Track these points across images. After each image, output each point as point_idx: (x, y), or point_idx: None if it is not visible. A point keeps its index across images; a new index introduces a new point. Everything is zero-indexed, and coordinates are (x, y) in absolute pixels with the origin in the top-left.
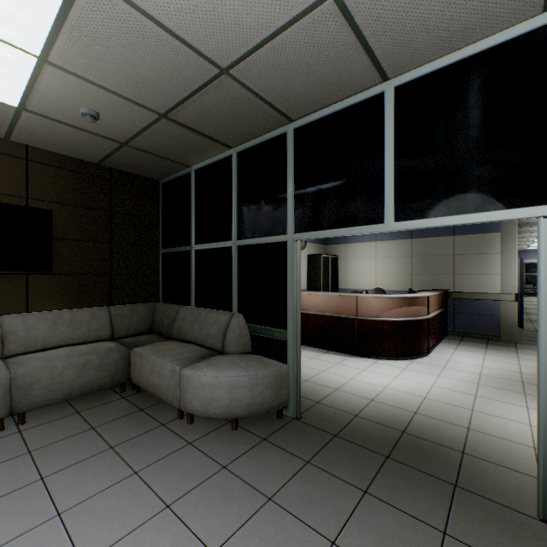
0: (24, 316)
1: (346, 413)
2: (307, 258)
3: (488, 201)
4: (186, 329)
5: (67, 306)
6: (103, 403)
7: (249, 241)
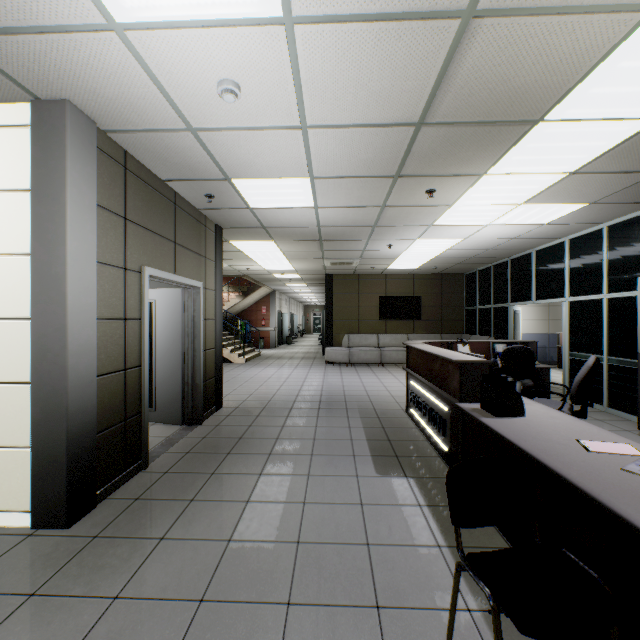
0: (413, 335)
1: None
2: None
3: (554, 295)
4: None
5: (425, 332)
6: None
7: (496, 305)
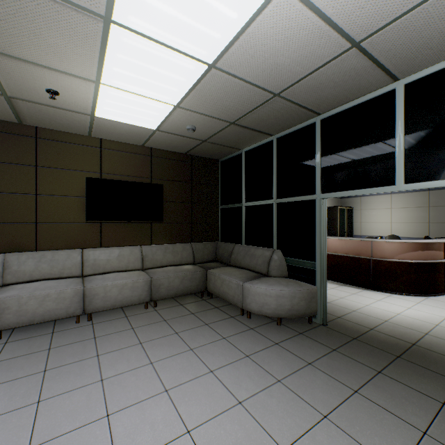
0: (151, 247)
1: (363, 326)
2: None
3: None
4: (240, 259)
5: (169, 242)
6: (193, 302)
7: (285, 199)
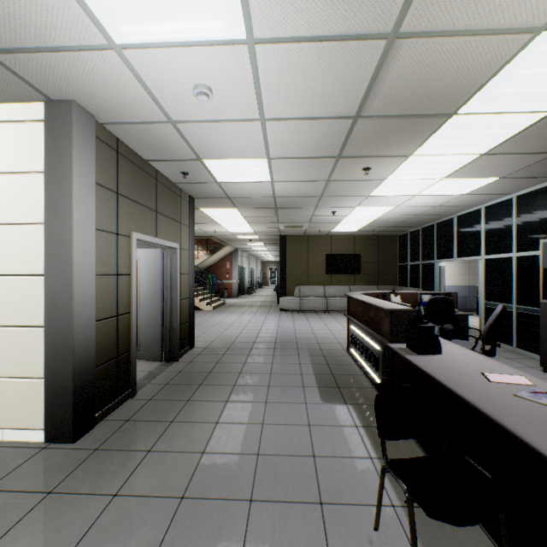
0: (354, 286)
1: None
2: None
3: (472, 254)
4: None
5: (364, 285)
6: None
7: (424, 262)
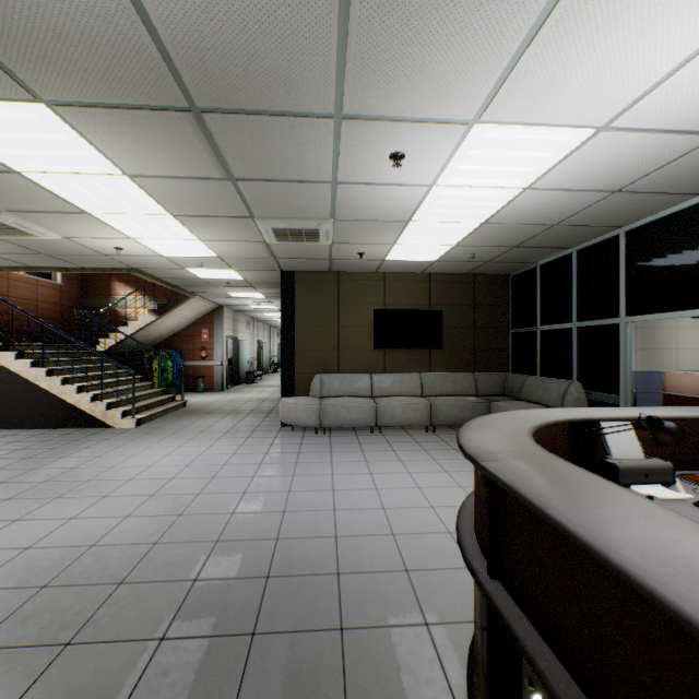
0: (429, 375)
1: None
2: None
3: None
4: (532, 393)
5: (448, 371)
6: None
7: (585, 323)
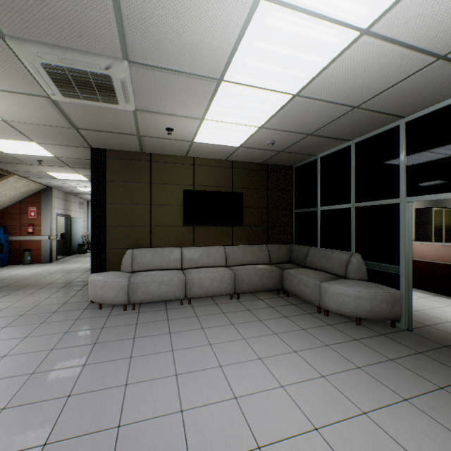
0: (232, 247)
1: None
2: (414, 211)
3: None
4: (316, 261)
5: (247, 243)
6: (271, 298)
7: (365, 203)
